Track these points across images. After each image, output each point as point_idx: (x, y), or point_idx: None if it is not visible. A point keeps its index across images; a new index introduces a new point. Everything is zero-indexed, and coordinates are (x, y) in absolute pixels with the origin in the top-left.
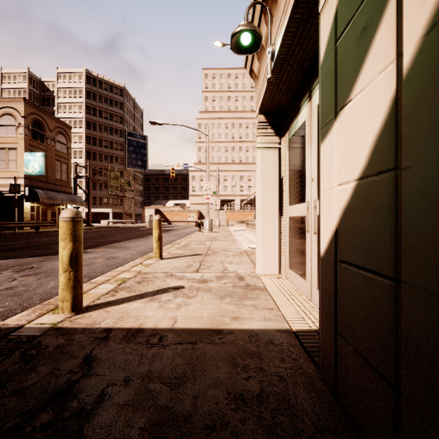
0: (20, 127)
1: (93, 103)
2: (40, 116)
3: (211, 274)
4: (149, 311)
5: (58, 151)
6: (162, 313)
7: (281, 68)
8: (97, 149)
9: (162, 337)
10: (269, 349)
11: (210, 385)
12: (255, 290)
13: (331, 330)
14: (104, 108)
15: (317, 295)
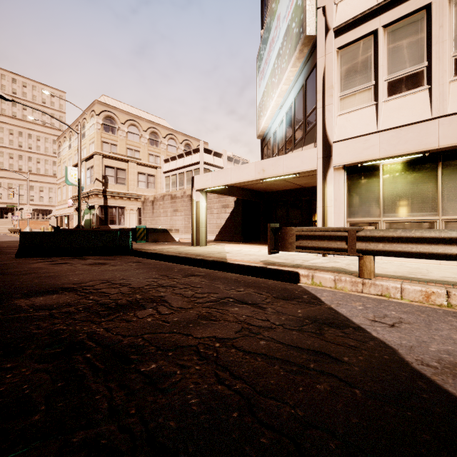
0: None
1: None
2: None
3: None
4: None
5: None
6: None
7: None
8: None
9: None
10: None
11: None
12: None
13: None
14: None
15: None
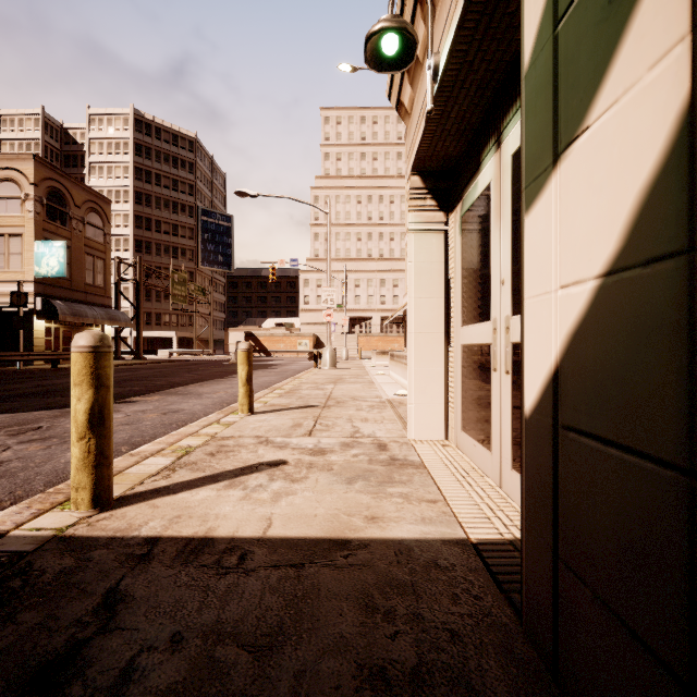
0: (29, 201)
1: (146, 163)
2: (61, 183)
3: (333, 439)
4: (225, 505)
5: (90, 239)
6: (248, 509)
7: (450, 94)
8: (152, 237)
9: (246, 555)
10: (432, 577)
11: (326, 649)
12: (406, 468)
13: (546, 553)
14: (164, 171)
15: (511, 479)
